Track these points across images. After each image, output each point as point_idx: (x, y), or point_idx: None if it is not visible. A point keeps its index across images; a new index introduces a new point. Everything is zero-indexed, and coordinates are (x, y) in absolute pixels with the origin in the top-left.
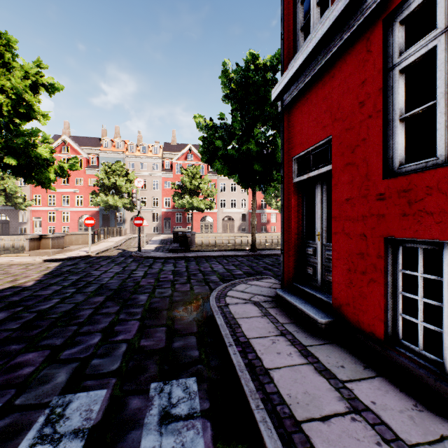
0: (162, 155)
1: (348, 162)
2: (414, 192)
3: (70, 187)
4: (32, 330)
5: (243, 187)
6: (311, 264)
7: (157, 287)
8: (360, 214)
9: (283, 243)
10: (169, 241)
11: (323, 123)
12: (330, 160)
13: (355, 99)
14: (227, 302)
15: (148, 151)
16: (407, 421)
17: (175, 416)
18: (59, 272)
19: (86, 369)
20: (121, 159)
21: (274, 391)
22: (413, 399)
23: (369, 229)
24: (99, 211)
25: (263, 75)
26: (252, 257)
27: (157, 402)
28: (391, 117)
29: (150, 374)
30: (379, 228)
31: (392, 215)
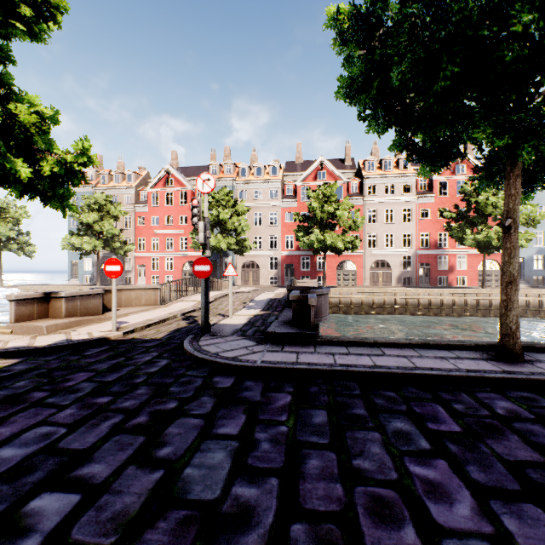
0: (283, 177)
1: None
2: None
3: (174, 228)
4: None
5: (507, 140)
6: None
7: None
8: None
9: None
10: (282, 304)
11: None
12: None
13: None
14: None
15: (263, 174)
16: None
17: None
18: None
19: None
20: (230, 187)
21: None
22: None
23: None
24: None
25: None
26: (541, 397)
27: None
28: None
29: None
30: None
31: None
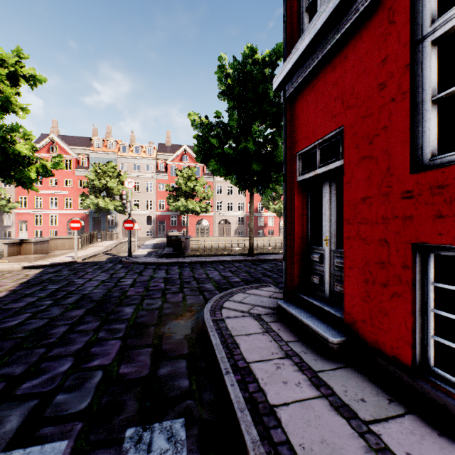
0: (156, 156)
1: (364, 155)
2: (453, 188)
3: (58, 189)
4: None
5: (241, 189)
6: (317, 272)
7: (146, 297)
8: (379, 216)
9: (286, 248)
10: (163, 246)
11: (332, 112)
12: (341, 154)
13: (374, 80)
14: (223, 316)
15: (141, 152)
16: None
17: None
18: (38, 281)
19: (46, 410)
20: (113, 159)
21: (282, 440)
22: None
23: (391, 234)
24: (90, 213)
25: (261, 71)
26: (250, 263)
27: None
28: (421, 98)
29: (127, 415)
30: (405, 232)
31: (423, 216)
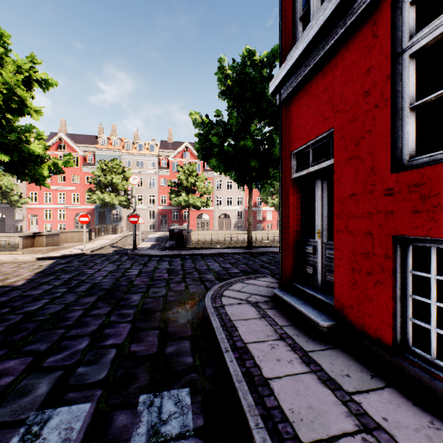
0: (159, 152)
1: (351, 156)
2: (427, 186)
3: (66, 185)
4: (17, 333)
5: (240, 185)
6: (310, 263)
7: (151, 286)
8: (365, 211)
9: (281, 241)
10: (165, 239)
11: (324, 115)
12: (331, 154)
13: (360, 88)
14: (223, 303)
15: (144, 149)
16: (424, 442)
17: (165, 436)
18: (52, 271)
19: (70, 379)
20: (117, 156)
21: (274, 406)
22: (428, 414)
23: (375, 227)
24: (96, 208)
25: (259, 72)
26: (248, 255)
27: (145, 419)
28: (400, 106)
29: (140, 385)
30: (386, 226)
31: (402, 211)
